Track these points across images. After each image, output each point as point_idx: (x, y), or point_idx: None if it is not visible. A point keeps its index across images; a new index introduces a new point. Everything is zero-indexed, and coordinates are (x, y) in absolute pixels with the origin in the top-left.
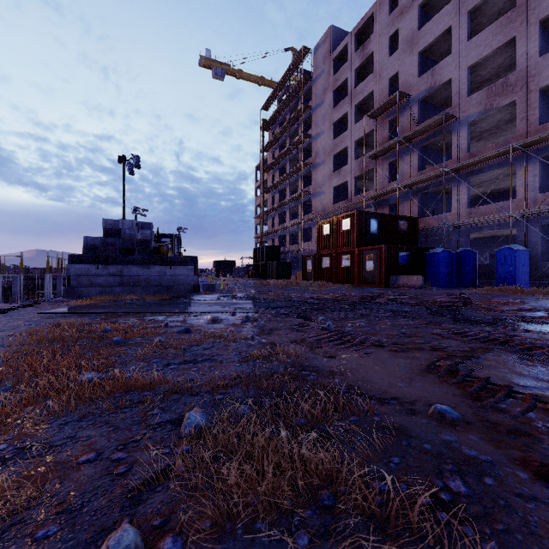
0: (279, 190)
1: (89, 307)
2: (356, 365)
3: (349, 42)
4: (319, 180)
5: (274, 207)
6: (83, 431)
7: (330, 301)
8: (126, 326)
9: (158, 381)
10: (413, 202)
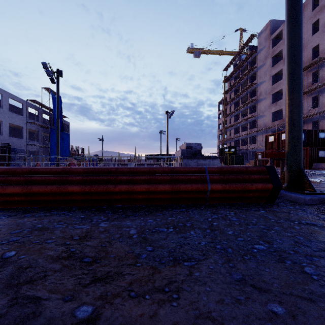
0: (234, 115)
1: None
2: None
3: (283, 29)
4: (262, 109)
5: (232, 124)
6: None
7: None
8: None
9: None
10: None
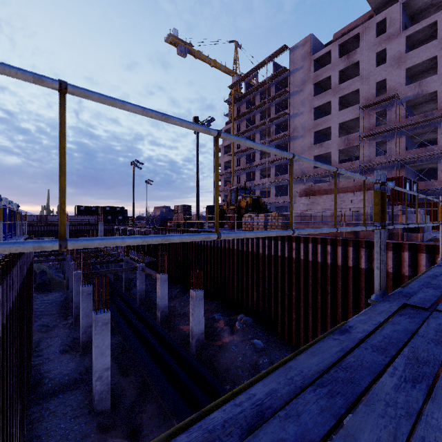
0: (246, 154)
1: None
2: None
3: (332, 50)
4: (297, 149)
5: (246, 167)
6: None
7: None
8: None
9: None
10: (400, 171)
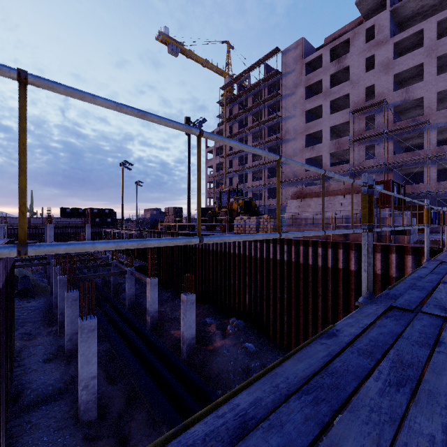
0: (238, 156)
1: None
2: None
3: (324, 54)
4: (289, 152)
5: (238, 169)
6: None
7: None
8: None
9: None
10: (388, 175)
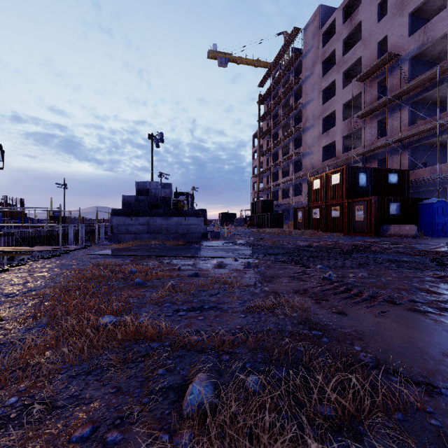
0: (272, 153)
1: (123, 250)
2: (374, 327)
3: (337, 16)
4: (309, 142)
5: (269, 167)
6: (87, 390)
7: (324, 249)
8: (147, 268)
9: (165, 332)
10: (402, 156)
